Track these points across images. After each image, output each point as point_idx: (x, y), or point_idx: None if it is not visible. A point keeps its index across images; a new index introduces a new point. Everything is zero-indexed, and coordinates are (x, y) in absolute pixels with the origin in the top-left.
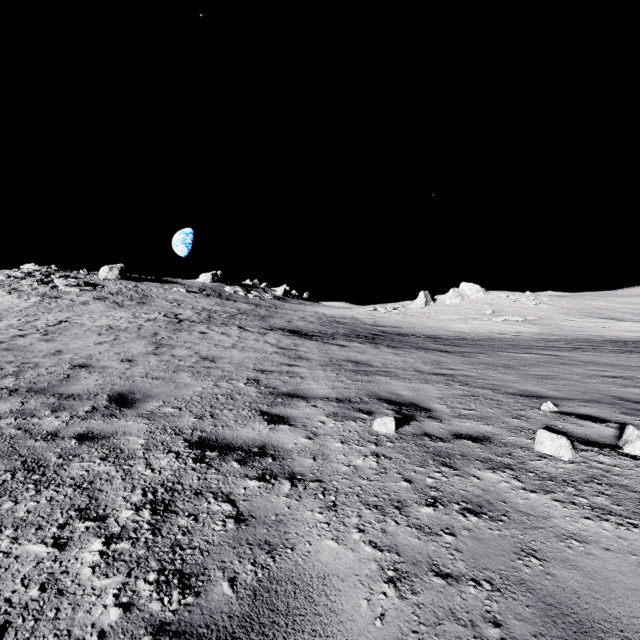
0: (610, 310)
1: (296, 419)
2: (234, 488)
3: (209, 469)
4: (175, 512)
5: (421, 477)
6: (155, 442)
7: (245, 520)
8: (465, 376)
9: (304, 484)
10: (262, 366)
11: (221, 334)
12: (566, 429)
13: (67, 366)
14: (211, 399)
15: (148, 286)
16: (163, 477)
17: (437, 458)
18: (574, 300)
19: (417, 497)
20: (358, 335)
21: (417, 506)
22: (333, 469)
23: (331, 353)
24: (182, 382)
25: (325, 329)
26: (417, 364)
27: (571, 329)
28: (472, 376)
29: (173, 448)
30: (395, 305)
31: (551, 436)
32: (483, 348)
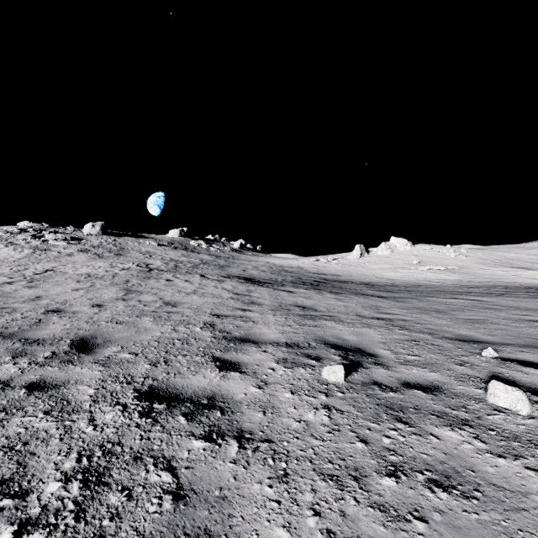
0: (520, 260)
1: (247, 365)
2: (177, 451)
3: (154, 425)
4: (108, 485)
5: (377, 436)
6: (104, 392)
7: (185, 497)
8: (403, 320)
9: (253, 445)
10: (218, 311)
11: (184, 281)
12: (513, 377)
13: (41, 311)
14: (167, 344)
15: (125, 240)
16: (104, 436)
17: (390, 412)
18: (488, 252)
19: (375, 463)
20: (304, 282)
21: (377, 476)
22: (283, 425)
23: (280, 298)
24: (143, 327)
25: (275, 277)
26: (357, 309)
27: (487, 277)
28: (409, 320)
29: (121, 399)
30: (335, 256)
31: (506, 388)
32: (413, 294)
